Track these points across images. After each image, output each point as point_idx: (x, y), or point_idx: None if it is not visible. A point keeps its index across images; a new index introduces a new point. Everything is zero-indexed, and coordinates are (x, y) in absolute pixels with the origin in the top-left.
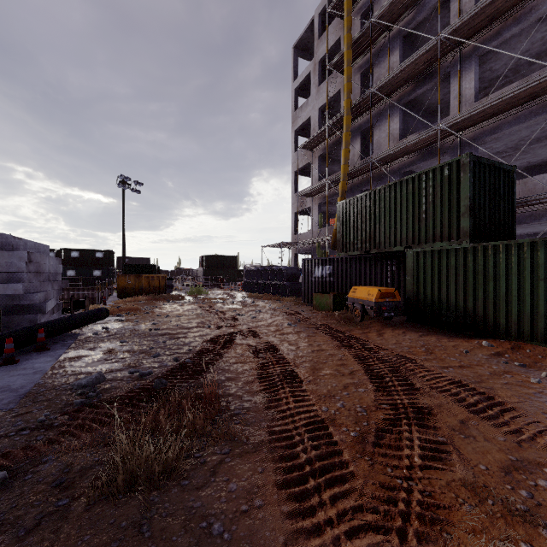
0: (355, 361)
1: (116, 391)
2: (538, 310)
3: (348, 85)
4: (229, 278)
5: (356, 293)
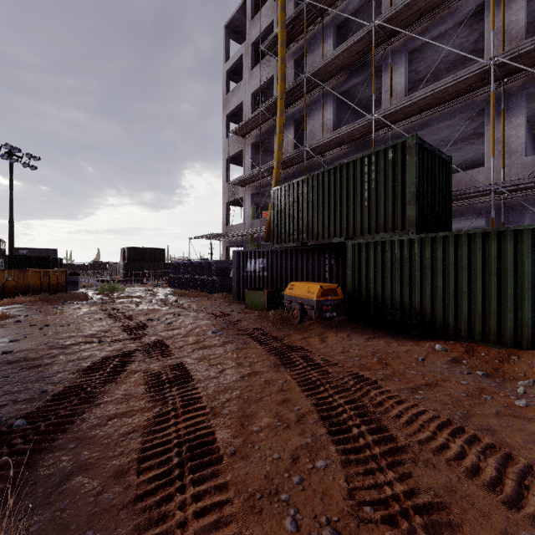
0: (303, 393)
1: None
2: (491, 308)
3: (282, 67)
4: (155, 272)
5: (294, 290)
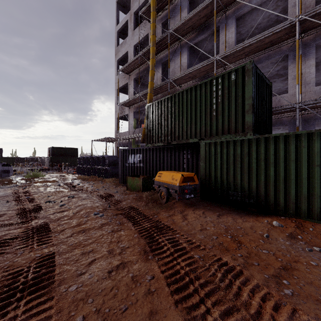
0: (172, 298)
1: None
2: (314, 192)
3: (153, 25)
4: (71, 163)
5: (162, 177)
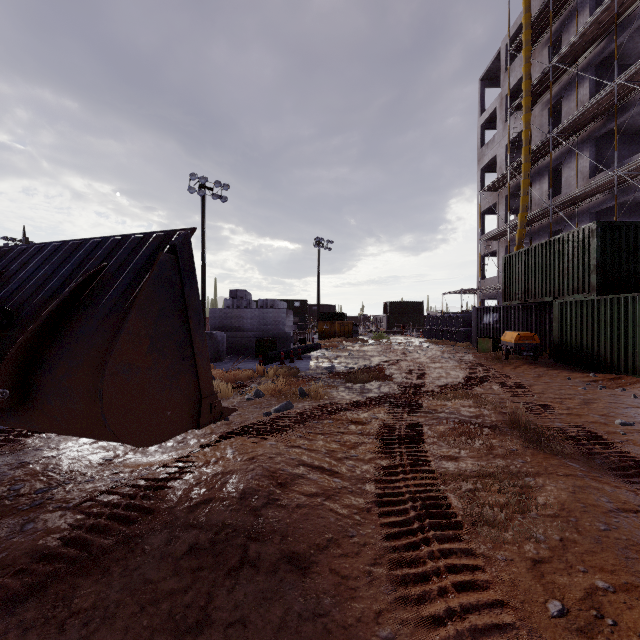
0: (467, 373)
1: (341, 371)
2: (637, 350)
3: (526, 133)
4: (414, 325)
5: (505, 337)
